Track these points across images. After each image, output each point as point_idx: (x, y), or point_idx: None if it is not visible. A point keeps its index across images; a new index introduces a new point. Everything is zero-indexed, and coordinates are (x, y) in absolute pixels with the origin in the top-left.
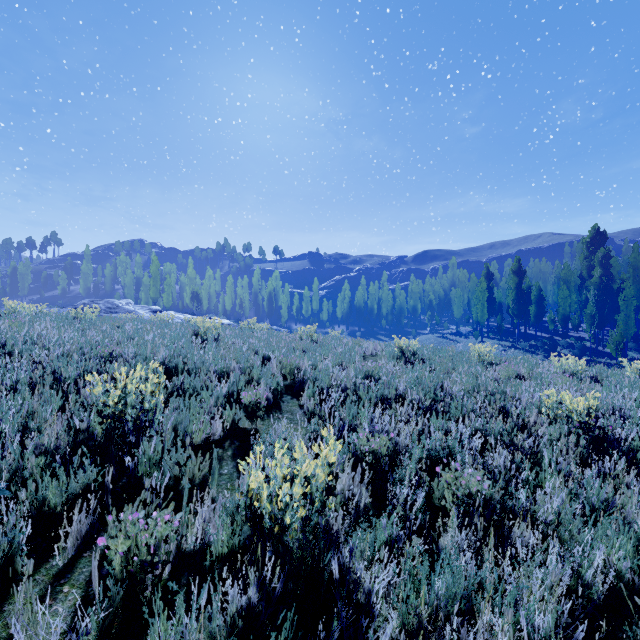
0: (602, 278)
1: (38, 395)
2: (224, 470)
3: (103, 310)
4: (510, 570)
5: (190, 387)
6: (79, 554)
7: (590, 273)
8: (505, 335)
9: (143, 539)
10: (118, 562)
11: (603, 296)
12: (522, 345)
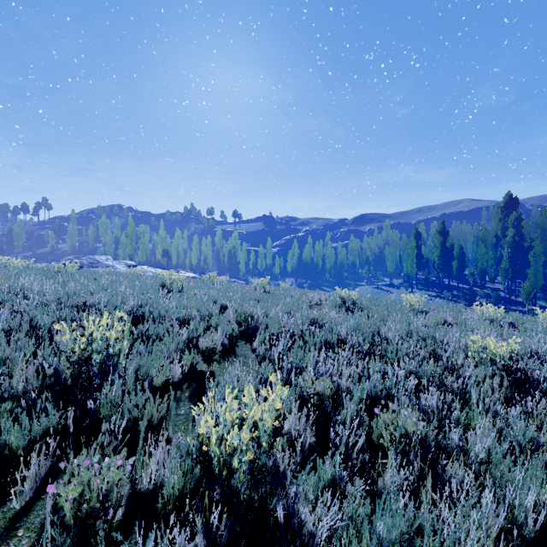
0: (515, 237)
1: (14, 341)
2: (181, 411)
3: (85, 265)
4: (448, 512)
5: (154, 333)
6: (37, 496)
7: (504, 233)
8: (431, 286)
9: (95, 485)
10: (69, 508)
11: (515, 253)
12: (446, 295)
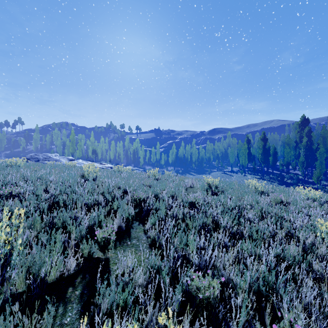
0: (307, 142)
1: None
2: (67, 318)
3: (41, 159)
4: None
5: (60, 222)
6: None
7: (301, 140)
8: (256, 172)
9: None
10: None
11: (308, 152)
12: (266, 177)
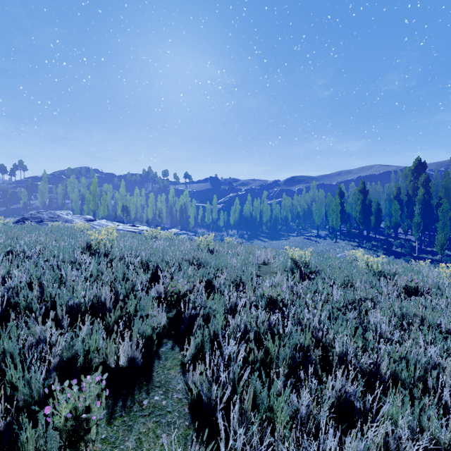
0: (424, 196)
1: None
2: None
3: (46, 219)
4: None
5: None
6: None
7: (414, 192)
8: (352, 237)
9: None
10: None
11: (425, 209)
12: (367, 245)
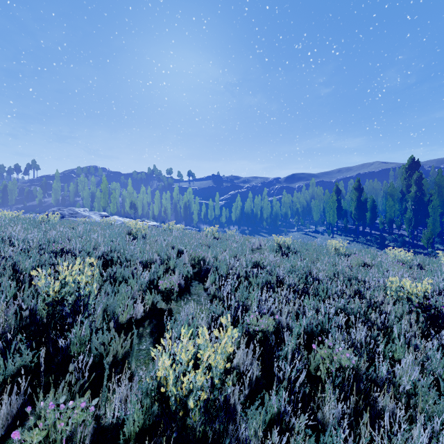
0: (417, 193)
1: None
2: (143, 346)
3: (67, 215)
4: None
5: (120, 276)
6: (8, 434)
7: (408, 189)
8: (349, 232)
9: (59, 428)
10: None
11: (417, 205)
12: (361, 240)
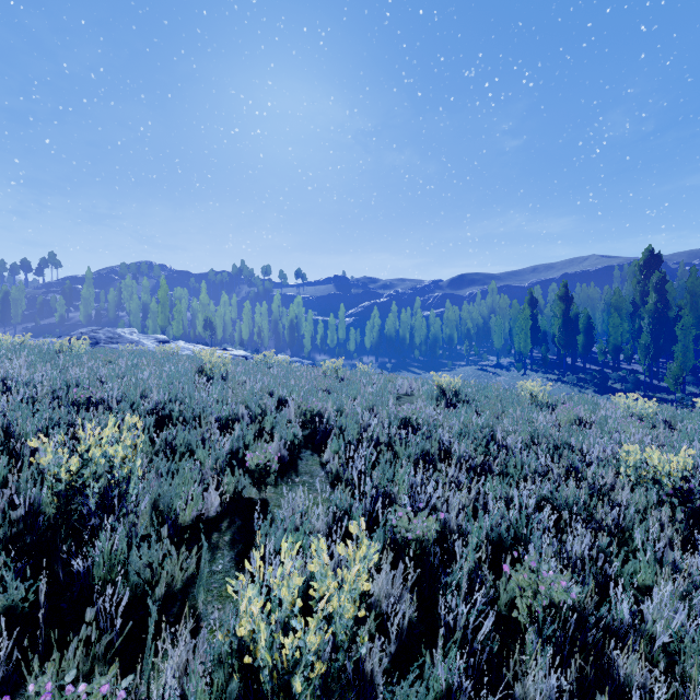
0: (657, 305)
1: None
2: (218, 565)
3: (103, 340)
4: None
5: (183, 444)
6: None
7: (644, 299)
8: (550, 367)
9: None
10: None
11: (658, 325)
12: (570, 379)
